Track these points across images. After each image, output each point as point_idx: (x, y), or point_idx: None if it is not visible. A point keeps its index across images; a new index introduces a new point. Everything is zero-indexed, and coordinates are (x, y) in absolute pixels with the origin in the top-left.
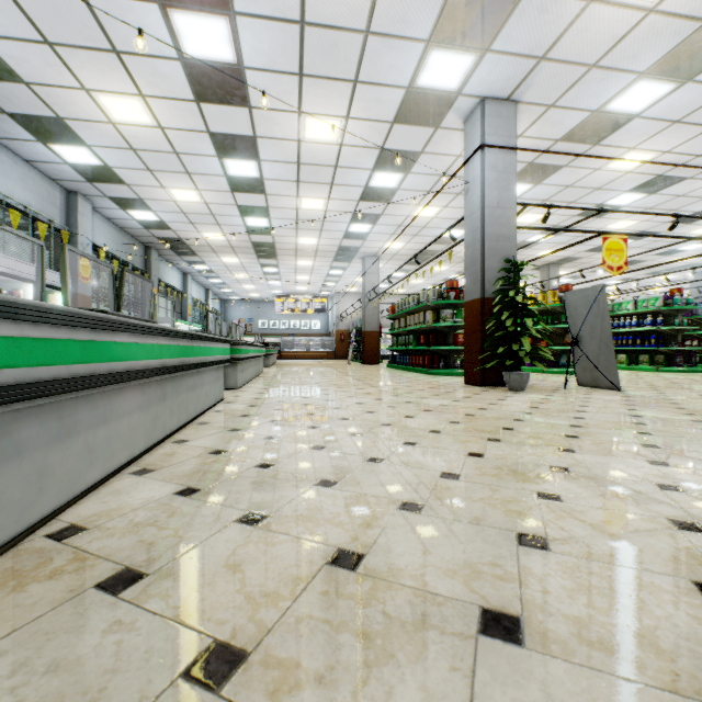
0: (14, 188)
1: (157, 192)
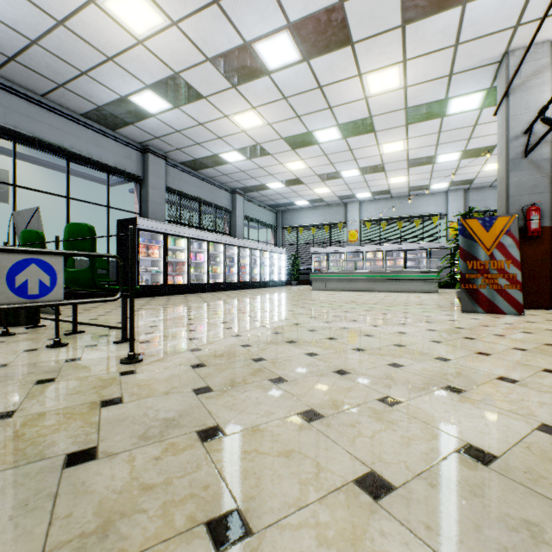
0: None
1: None
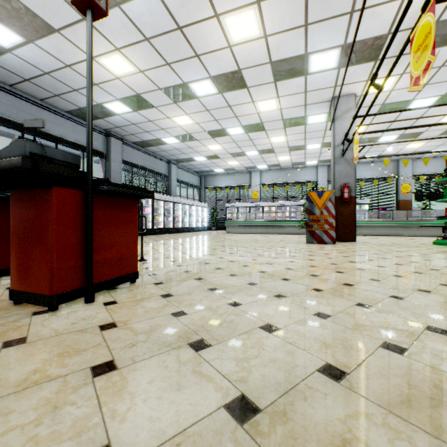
0: (366, 173)
1: (407, 149)
